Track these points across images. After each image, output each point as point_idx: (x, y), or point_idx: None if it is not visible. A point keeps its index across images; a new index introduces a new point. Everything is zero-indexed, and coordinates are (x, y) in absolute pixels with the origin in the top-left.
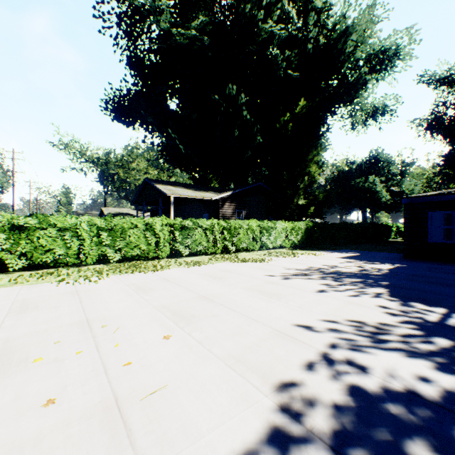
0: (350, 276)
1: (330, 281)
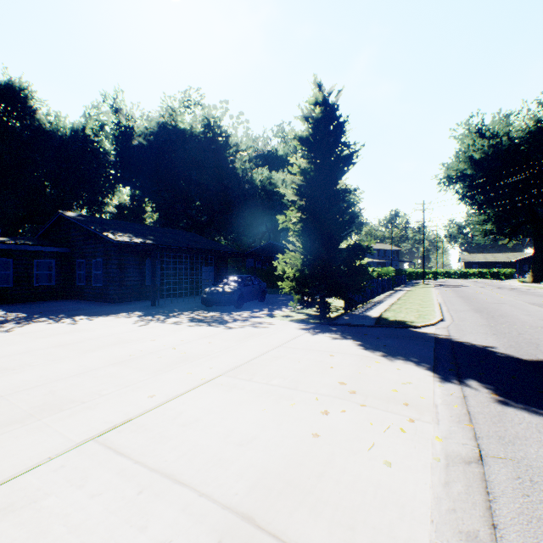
0: (27, 319)
1: (40, 322)
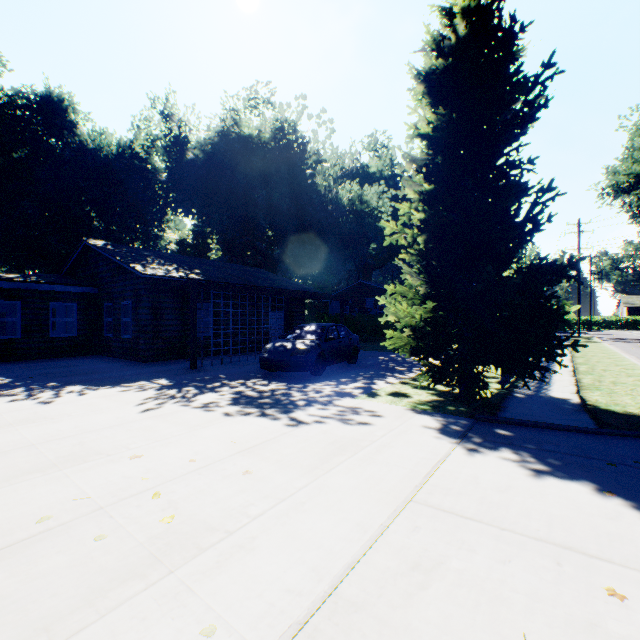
0: None
1: (3, 397)
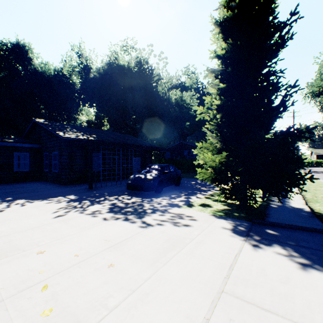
0: None
1: None
